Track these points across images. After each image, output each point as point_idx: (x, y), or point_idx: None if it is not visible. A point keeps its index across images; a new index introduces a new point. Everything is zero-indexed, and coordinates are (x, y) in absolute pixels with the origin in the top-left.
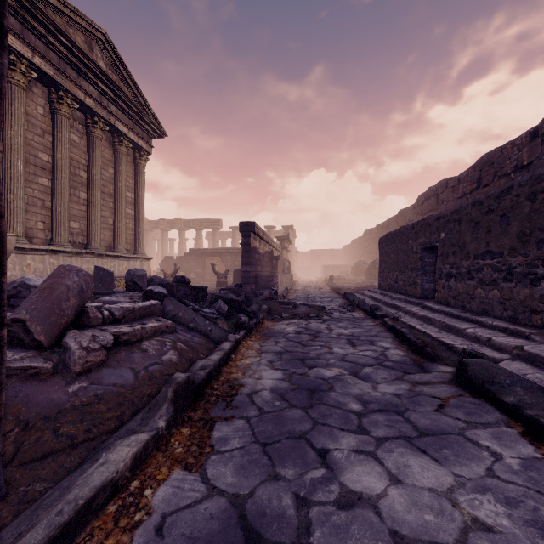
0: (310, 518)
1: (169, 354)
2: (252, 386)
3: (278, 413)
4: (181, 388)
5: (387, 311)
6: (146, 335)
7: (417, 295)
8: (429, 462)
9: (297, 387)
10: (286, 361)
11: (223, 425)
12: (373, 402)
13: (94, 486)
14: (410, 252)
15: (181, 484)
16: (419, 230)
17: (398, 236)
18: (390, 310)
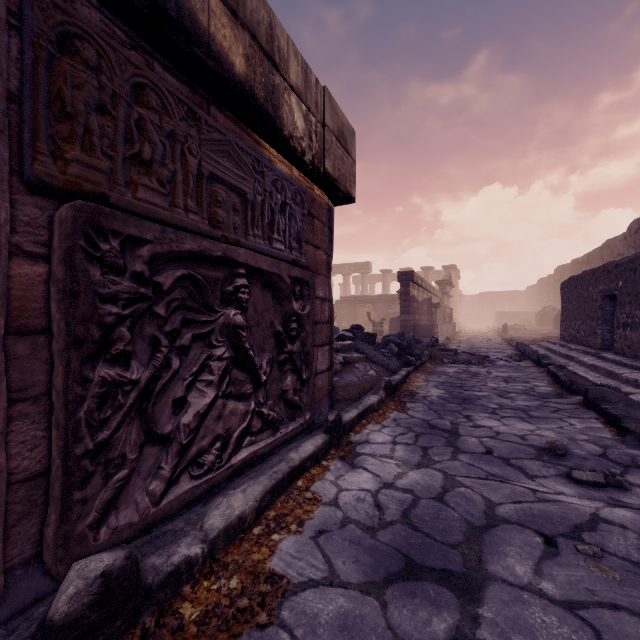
0: (458, 427)
1: (371, 372)
2: (424, 394)
3: (442, 404)
4: (387, 383)
5: (555, 360)
6: (355, 360)
7: (597, 346)
8: (528, 423)
9: (454, 397)
10: (447, 386)
11: (411, 404)
12: (507, 406)
13: (369, 403)
14: (590, 299)
15: (398, 414)
16: (599, 277)
17: (579, 282)
18: (562, 360)
